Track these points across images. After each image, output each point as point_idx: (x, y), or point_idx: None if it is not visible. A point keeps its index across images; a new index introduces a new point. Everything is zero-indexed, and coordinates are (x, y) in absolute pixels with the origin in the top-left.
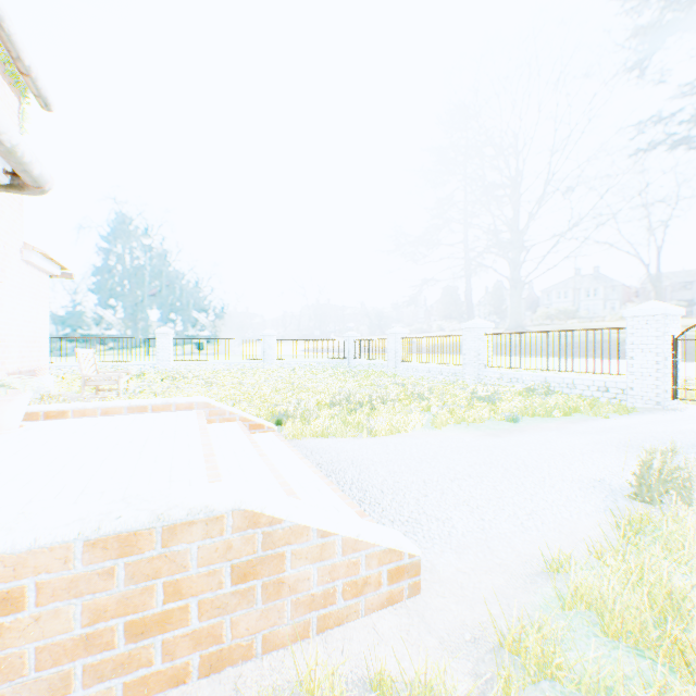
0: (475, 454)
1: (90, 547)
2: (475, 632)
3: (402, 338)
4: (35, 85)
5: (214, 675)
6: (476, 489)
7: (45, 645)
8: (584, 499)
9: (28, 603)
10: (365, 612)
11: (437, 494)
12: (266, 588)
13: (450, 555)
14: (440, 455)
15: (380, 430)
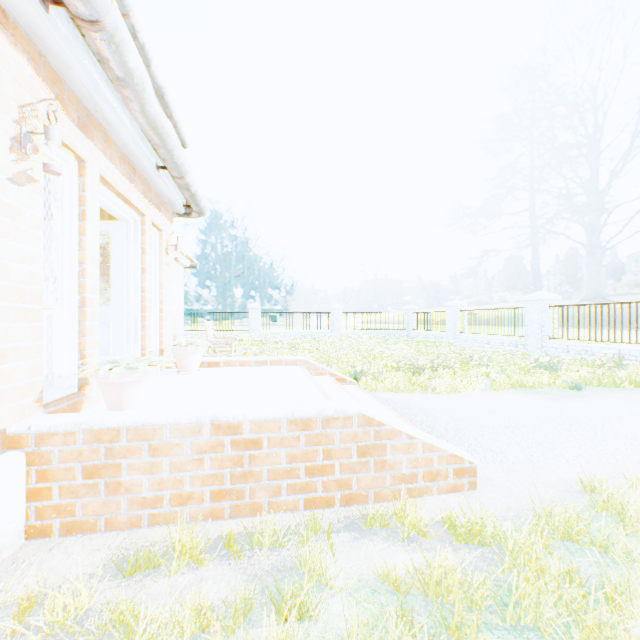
0: (530, 411)
1: (289, 423)
2: (517, 513)
3: (461, 311)
4: (179, 133)
5: (348, 507)
6: (528, 435)
7: (271, 468)
8: (633, 452)
9: (264, 446)
10: (437, 493)
11: (492, 435)
12: (376, 464)
13: (501, 472)
14: (496, 409)
15: (441, 389)
